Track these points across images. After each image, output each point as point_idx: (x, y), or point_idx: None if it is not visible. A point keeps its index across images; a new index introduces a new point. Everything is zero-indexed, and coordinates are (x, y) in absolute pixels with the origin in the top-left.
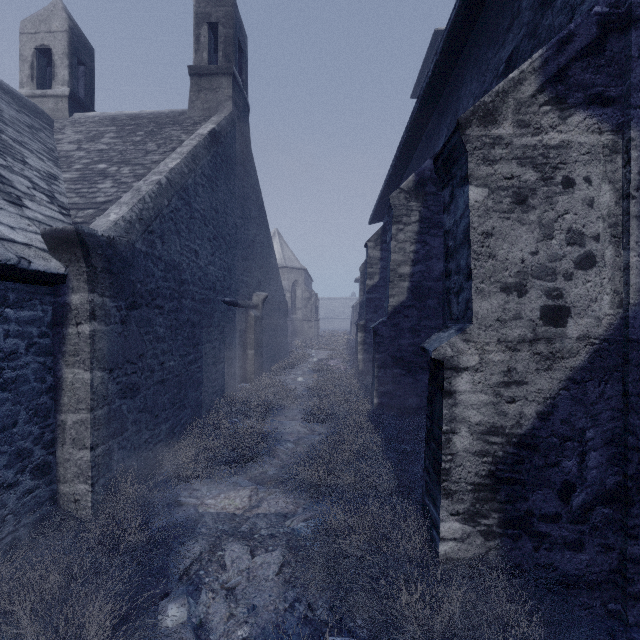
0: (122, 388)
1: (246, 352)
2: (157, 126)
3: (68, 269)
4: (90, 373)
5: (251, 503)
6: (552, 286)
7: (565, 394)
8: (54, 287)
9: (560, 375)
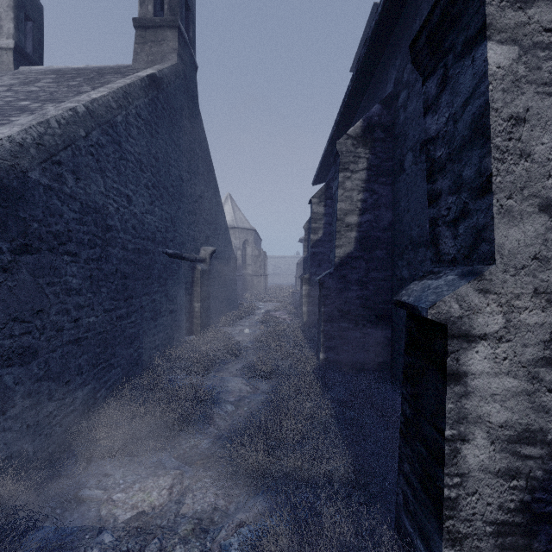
0: (4, 354)
1: (193, 305)
2: (98, 74)
3: None
4: None
5: (171, 497)
6: None
7: None
8: None
9: None
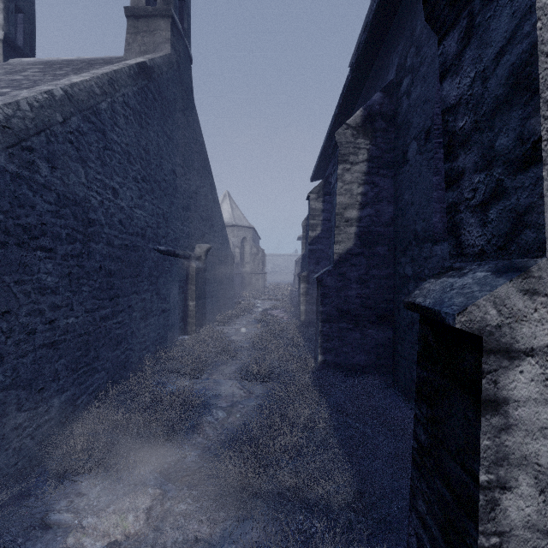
0: None
1: (187, 303)
2: (88, 64)
3: None
4: None
5: (149, 523)
6: None
7: None
8: None
9: None
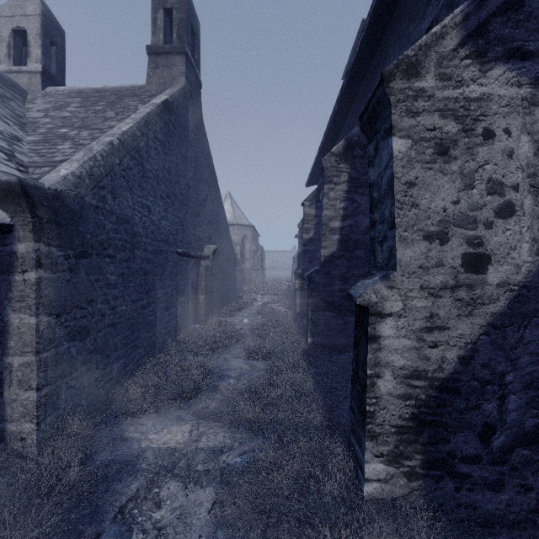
0: (70, 331)
1: (198, 297)
2: (118, 97)
3: (14, 219)
4: (36, 318)
5: (191, 438)
6: (473, 234)
7: (485, 339)
8: (1, 236)
9: (481, 320)
